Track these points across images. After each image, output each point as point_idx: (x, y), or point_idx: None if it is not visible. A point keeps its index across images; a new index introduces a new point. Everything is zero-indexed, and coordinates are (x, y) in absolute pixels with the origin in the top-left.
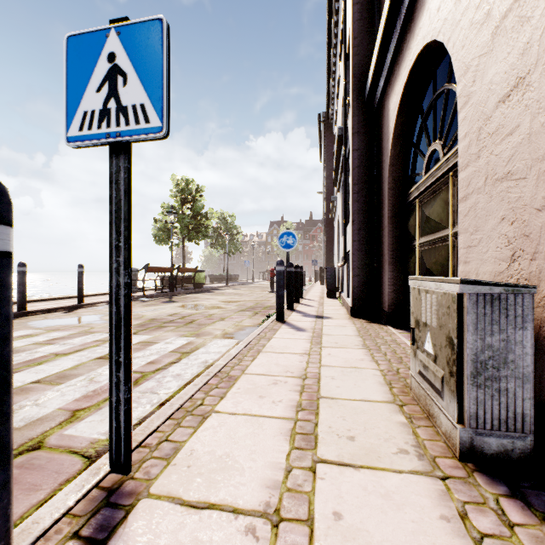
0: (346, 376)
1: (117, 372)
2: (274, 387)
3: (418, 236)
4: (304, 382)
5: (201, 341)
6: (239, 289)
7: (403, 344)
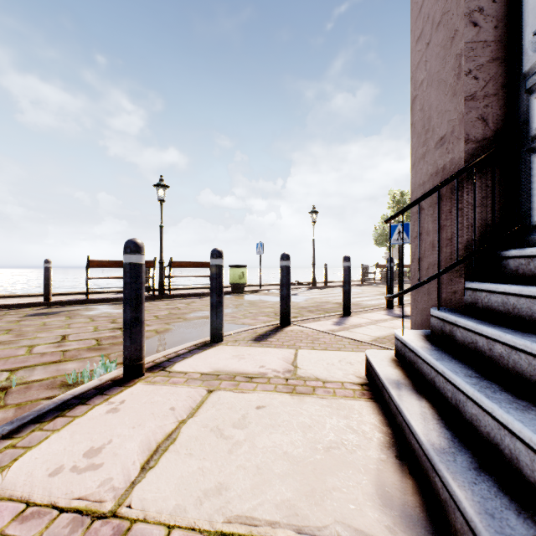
0: None
1: (399, 287)
2: None
3: None
4: None
5: None
6: None
7: None
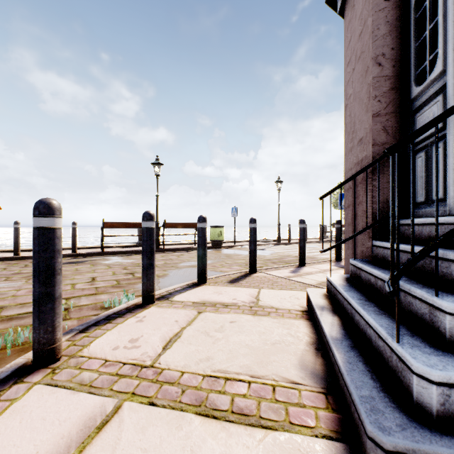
0: None
1: None
2: None
3: None
4: None
5: None
6: None
7: None
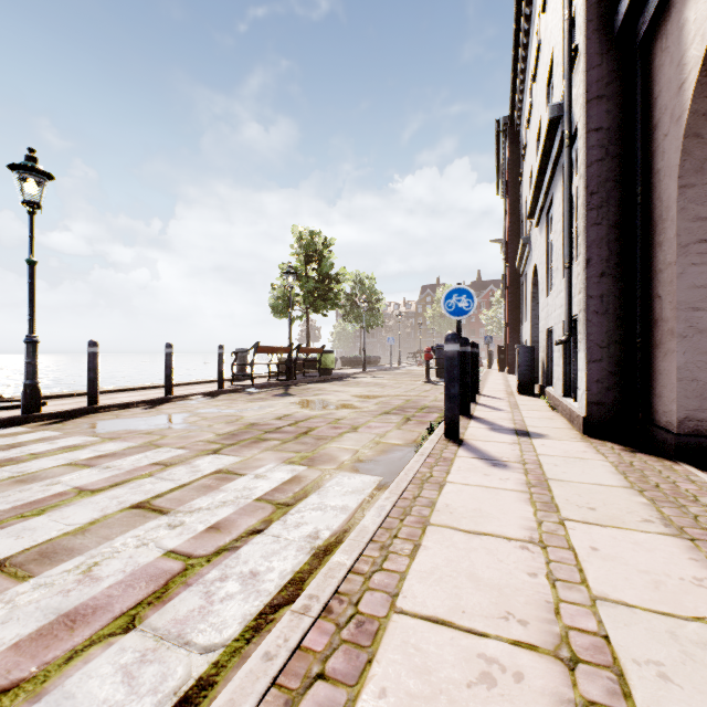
0: (704, 671)
1: None
2: (489, 706)
3: None
4: (578, 688)
5: (314, 475)
6: (381, 378)
7: None
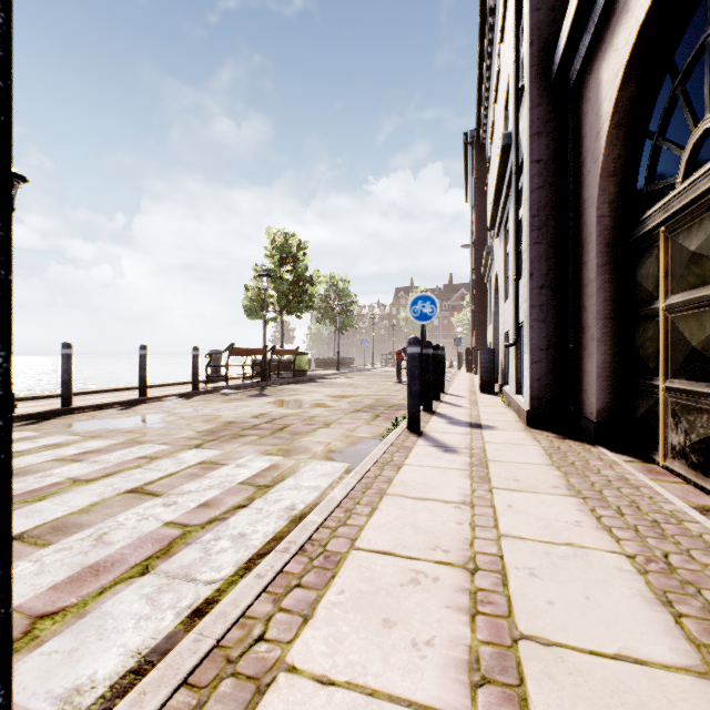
0: (559, 571)
1: None
2: (413, 594)
3: (665, 292)
4: (474, 583)
5: (291, 463)
6: (354, 379)
7: (644, 488)
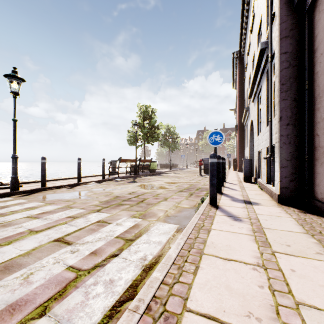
0: None
1: None
2: None
3: None
4: None
5: (145, 223)
6: (178, 173)
7: None
